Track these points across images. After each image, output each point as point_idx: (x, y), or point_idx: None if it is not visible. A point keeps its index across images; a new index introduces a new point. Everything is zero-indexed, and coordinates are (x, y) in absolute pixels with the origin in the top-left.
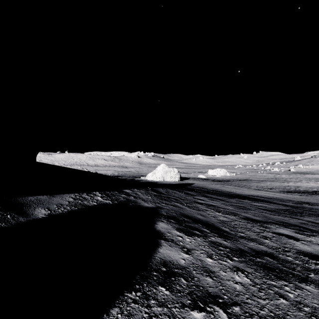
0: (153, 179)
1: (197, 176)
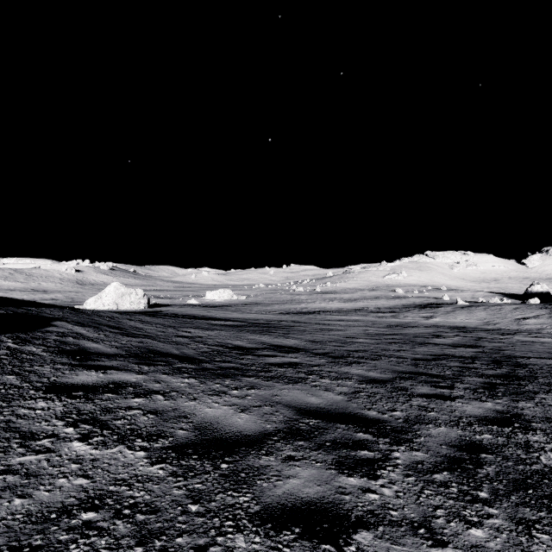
0: (97, 307)
1: (187, 302)
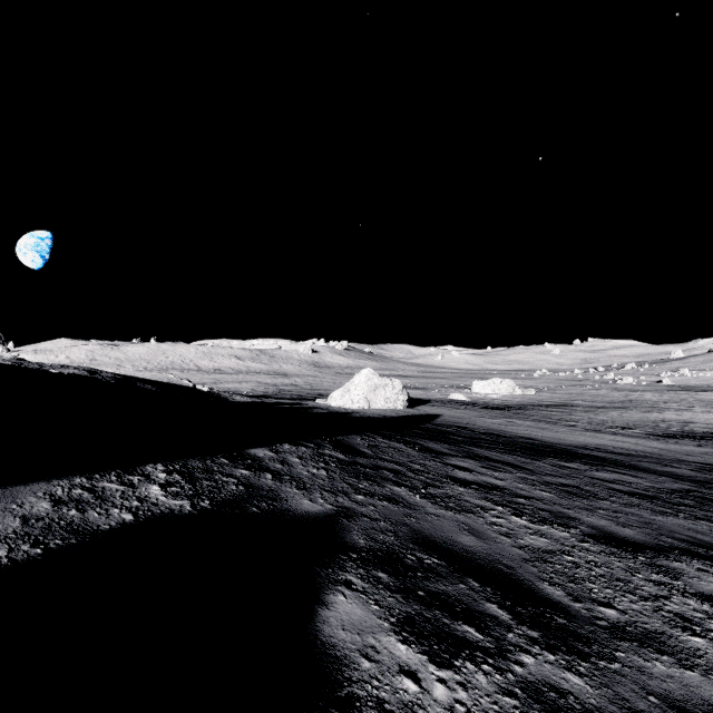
0: (344, 404)
1: (447, 397)
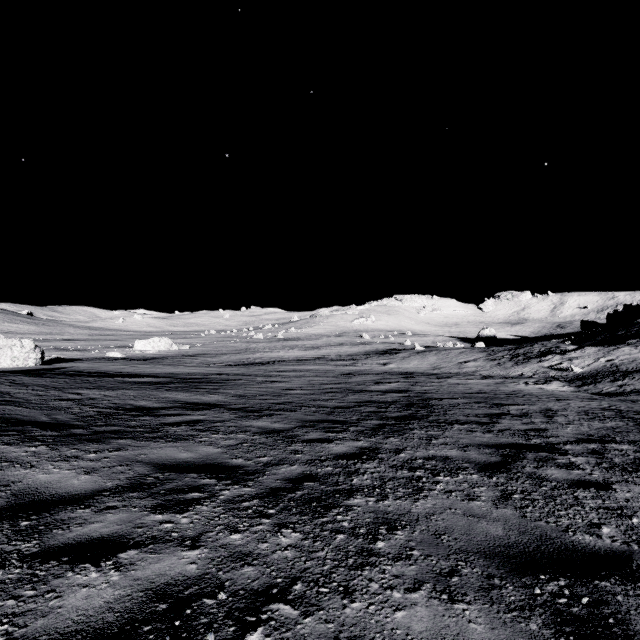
0: None
1: (106, 355)
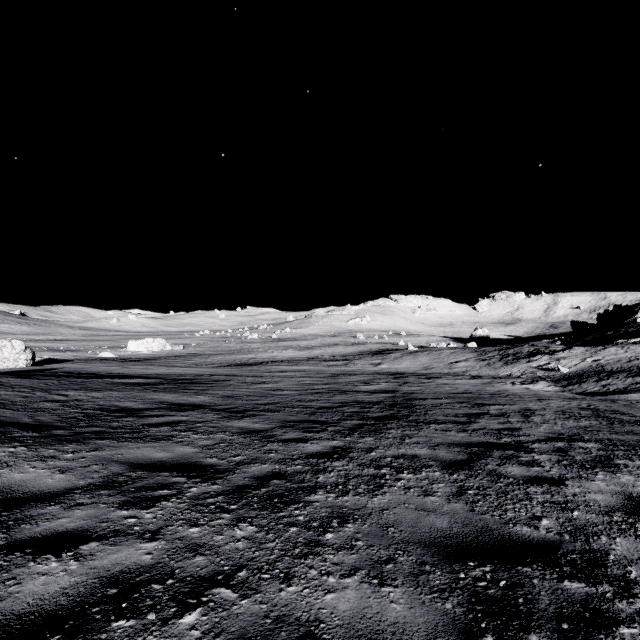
0: None
1: (98, 356)
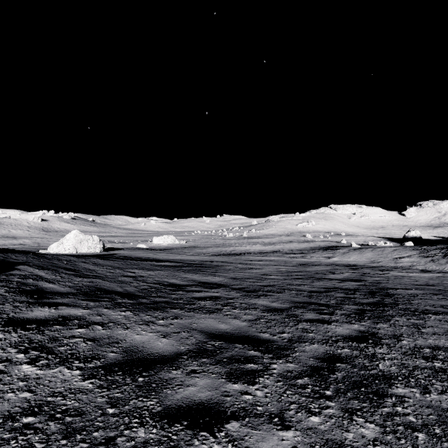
0: (59, 251)
1: (136, 246)
